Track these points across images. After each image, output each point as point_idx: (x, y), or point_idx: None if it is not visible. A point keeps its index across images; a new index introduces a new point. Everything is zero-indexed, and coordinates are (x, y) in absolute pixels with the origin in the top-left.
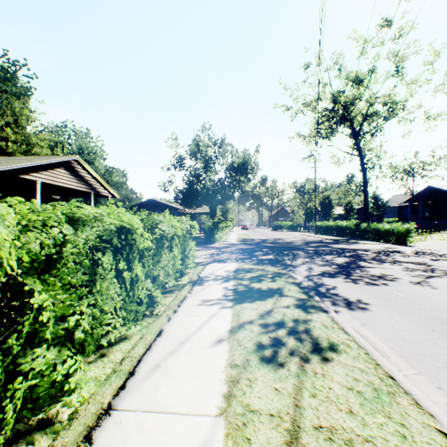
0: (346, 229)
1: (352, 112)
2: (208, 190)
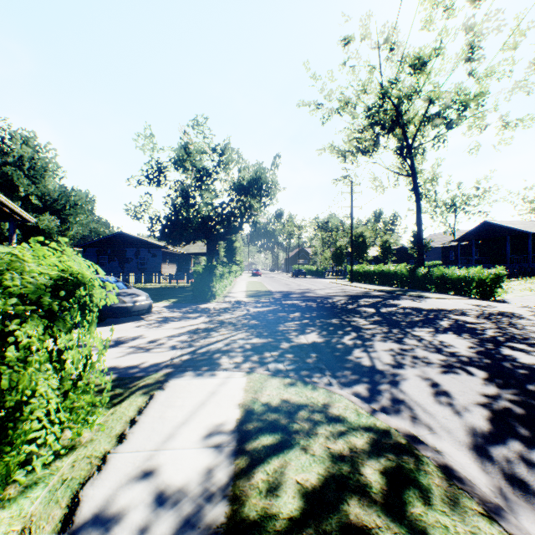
0: (396, 275)
1: (405, 114)
2: (203, 218)
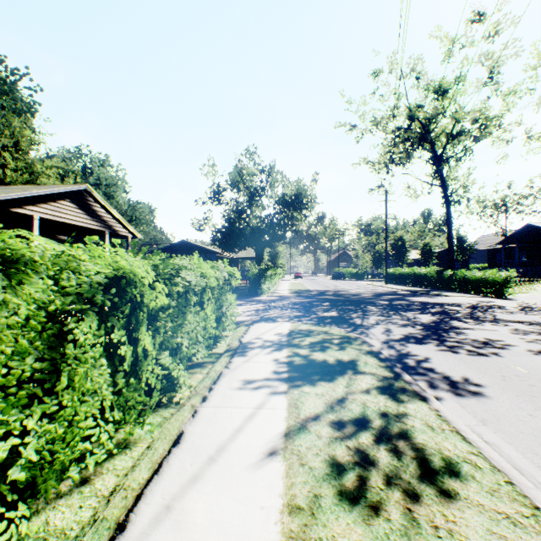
0: (426, 277)
1: (433, 131)
2: (253, 229)
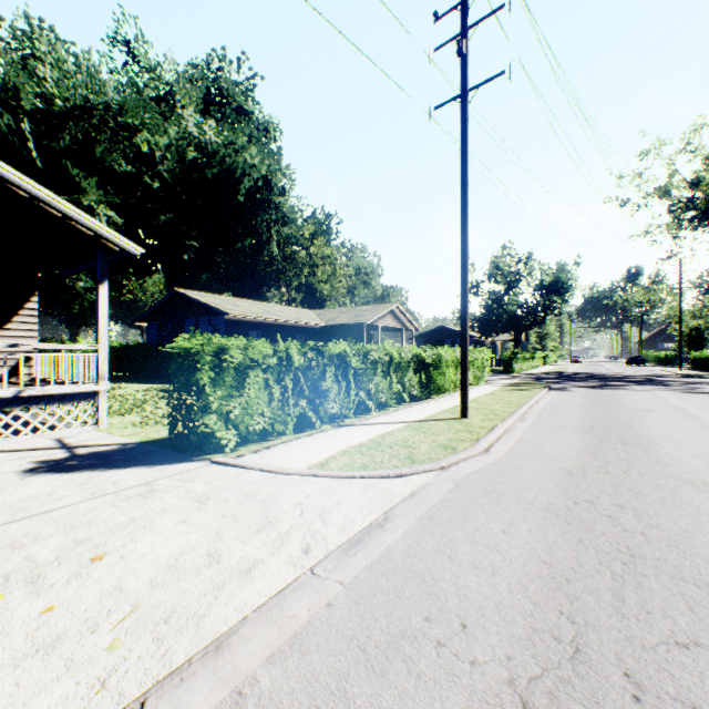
0: None
1: None
2: (509, 315)
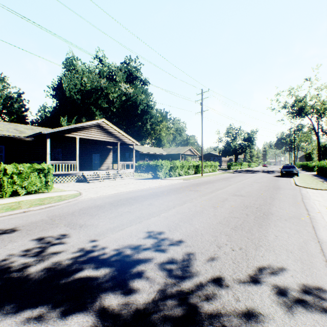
0: (305, 166)
1: (304, 110)
2: (232, 149)
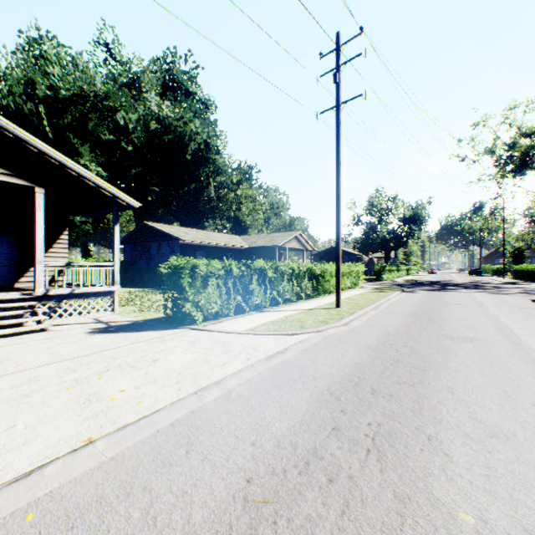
0: (533, 273)
1: (534, 155)
2: (381, 239)
